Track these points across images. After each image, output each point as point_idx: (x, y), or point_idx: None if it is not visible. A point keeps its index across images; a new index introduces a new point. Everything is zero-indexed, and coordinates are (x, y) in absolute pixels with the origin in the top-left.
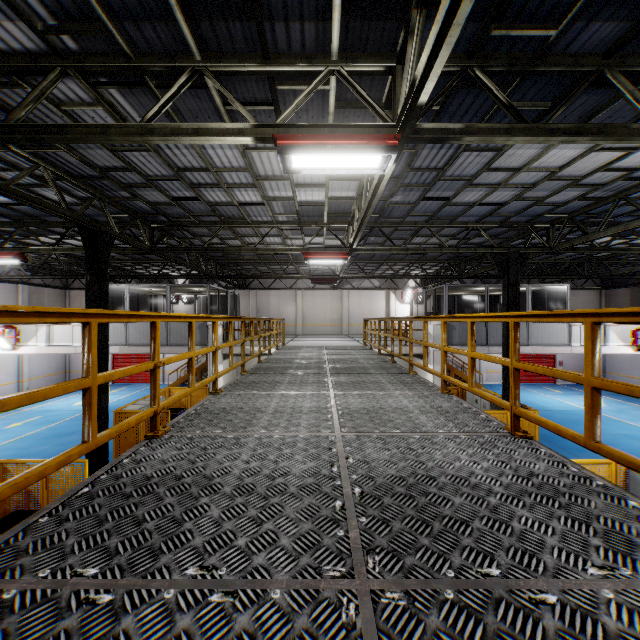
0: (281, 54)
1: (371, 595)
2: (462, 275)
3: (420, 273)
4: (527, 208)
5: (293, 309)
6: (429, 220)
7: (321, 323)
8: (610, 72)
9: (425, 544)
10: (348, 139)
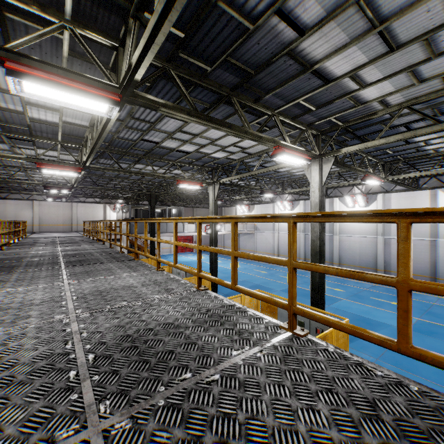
0: (38, 135)
1: (62, 257)
2: (143, 199)
3: (125, 195)
4: (154, 178)
5: (30, 214)
6: (116, 177)
7: (55, 224)
8: (146, 159)
9: (74, 255)
10: (65, 168)
